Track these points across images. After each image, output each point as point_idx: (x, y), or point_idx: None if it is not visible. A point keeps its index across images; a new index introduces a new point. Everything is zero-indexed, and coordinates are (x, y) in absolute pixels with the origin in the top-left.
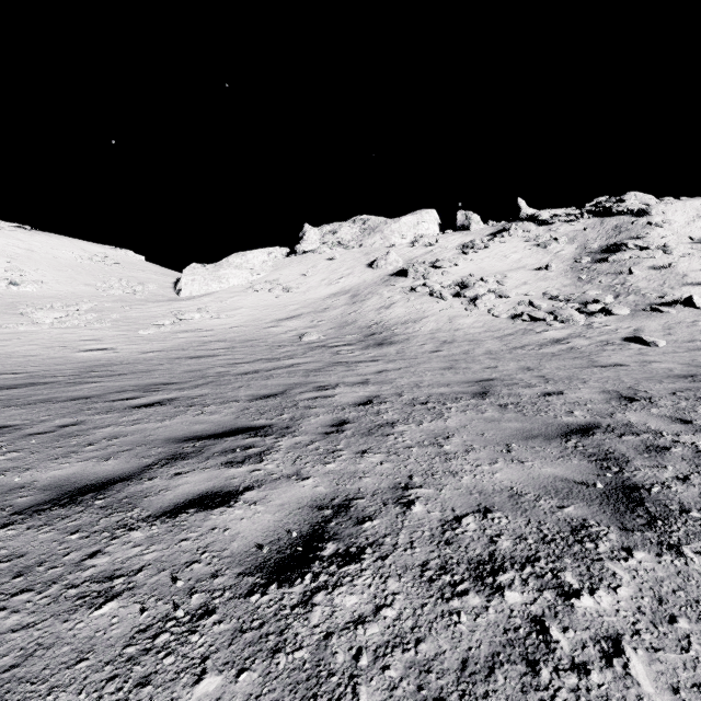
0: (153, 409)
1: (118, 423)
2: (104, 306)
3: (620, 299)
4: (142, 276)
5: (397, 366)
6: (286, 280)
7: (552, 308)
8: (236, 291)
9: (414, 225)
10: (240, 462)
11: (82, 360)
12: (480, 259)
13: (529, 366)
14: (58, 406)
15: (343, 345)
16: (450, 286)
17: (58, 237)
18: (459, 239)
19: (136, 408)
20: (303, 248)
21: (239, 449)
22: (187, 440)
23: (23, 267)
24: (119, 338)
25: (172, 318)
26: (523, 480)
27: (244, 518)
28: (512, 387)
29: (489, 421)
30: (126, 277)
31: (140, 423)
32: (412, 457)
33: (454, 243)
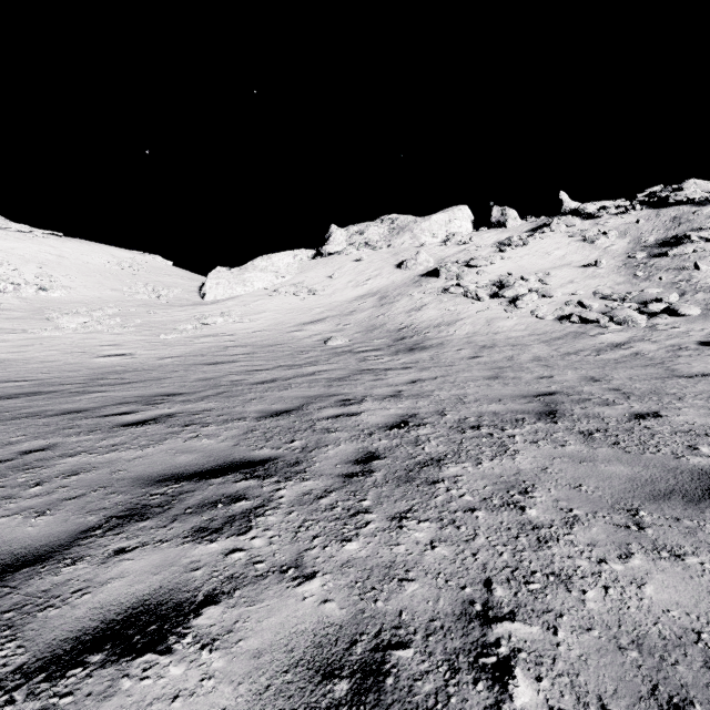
0: (143, 428)
1: (92, 449)
2: (129, 310)
3: (686, 297)
4: (169, 281)
5: (432, 374)
6: (311, 283)
7: (605, 308)
8: (260, 295)
9: (446, 222)
10: (216, 531)
11: (97, 367)
12: (518, 256)
13: (592, 375)
14: (41, 423)
15: (370, 350)
16: (487, 286)
17: (89, 243)
18: (495, 236)
19: (125, 426)
20: (330, 249)
21: (222, 502)
22: (161, 482)
23: (53, 273)
24: (140, 344)
25: (195, 322)
26: (707, 609)
27: (179, 696)
28: (584, 404)
29: (577, 460)
30: (152, 282)
31: (117, 450)
32: (480, 532)
33: (489, 241)
